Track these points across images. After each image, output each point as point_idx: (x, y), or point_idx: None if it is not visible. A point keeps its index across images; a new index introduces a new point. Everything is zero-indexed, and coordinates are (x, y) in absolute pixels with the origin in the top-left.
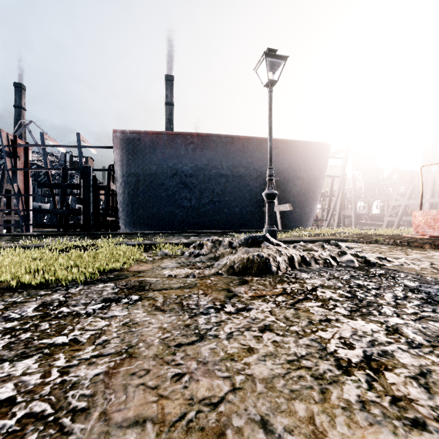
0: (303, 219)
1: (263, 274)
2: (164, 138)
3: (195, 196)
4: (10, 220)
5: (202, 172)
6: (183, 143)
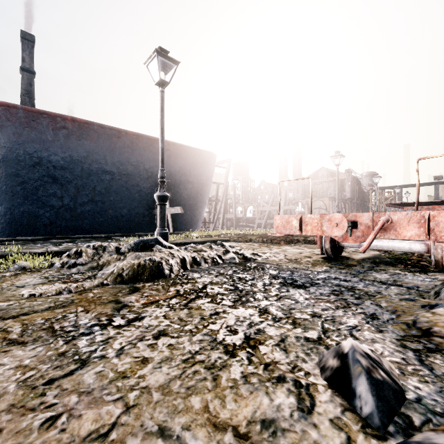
0: (193, 222)
1: (155, 278)
2: (19, 114)
3: (68, 193)
4: None
5: (78, 165)
6: (51, 126)
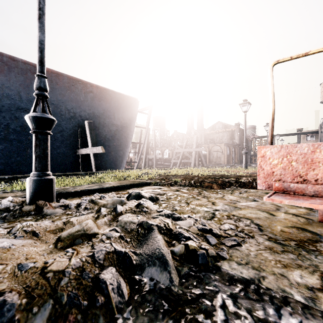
0: (118, 161)
1: None
2: None
3: None
4: None
5: None
6: None
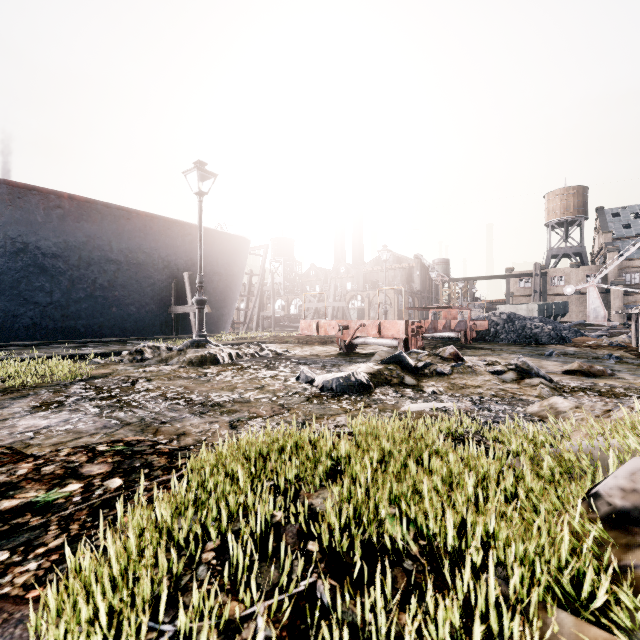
0: (220, 322)
1: (214, 364)
2: (1, 190)
3: (60, 287)
4: None
5: (76, 253)
6: (42, 205)
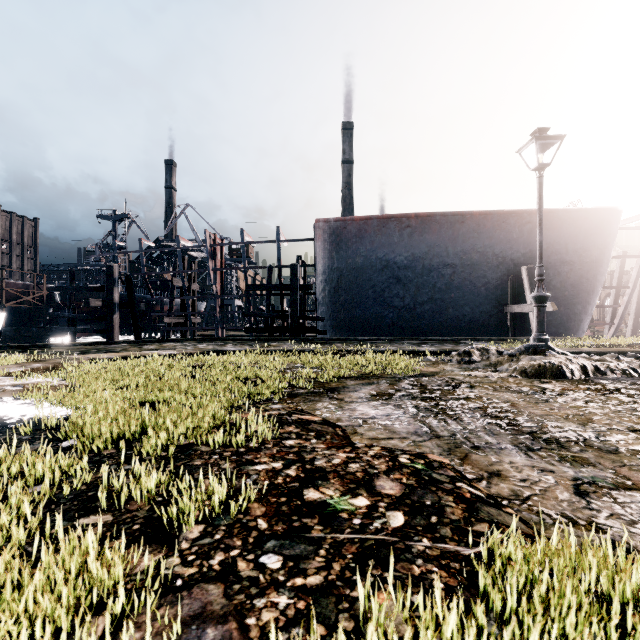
0: (571, 323)
1: (557, 378)
2: (373, 224)
3: (409, 293)
4: (194, 323)
5: (420, 262)
6: (397, 228)
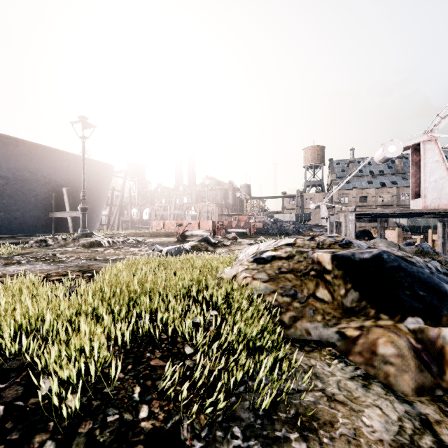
0: (91, 224)
1: (99, 247)
2: None
3: None
4: None
5: None
6: None
